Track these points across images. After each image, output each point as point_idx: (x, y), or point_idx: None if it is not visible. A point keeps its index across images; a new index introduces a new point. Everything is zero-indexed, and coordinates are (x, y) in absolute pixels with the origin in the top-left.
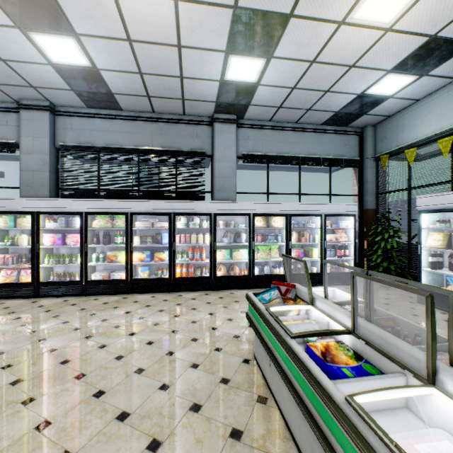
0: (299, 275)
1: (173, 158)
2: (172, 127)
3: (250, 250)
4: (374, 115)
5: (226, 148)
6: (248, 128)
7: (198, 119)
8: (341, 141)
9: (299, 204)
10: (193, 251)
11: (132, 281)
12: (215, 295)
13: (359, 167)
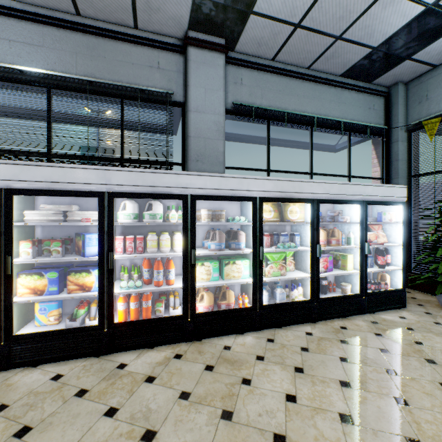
0: (331, 300)
1: (115, 98)
2: (113, 47)
3: (256, 262)
4: (418, 62)
5: (209, 90)
6: (240, 66)
7: (161, 40)
8: (364, 103)
9: (331, 183)
10: (151, 267)
11: (11, 341)
12: (196, 359)
13: (383, 140)
